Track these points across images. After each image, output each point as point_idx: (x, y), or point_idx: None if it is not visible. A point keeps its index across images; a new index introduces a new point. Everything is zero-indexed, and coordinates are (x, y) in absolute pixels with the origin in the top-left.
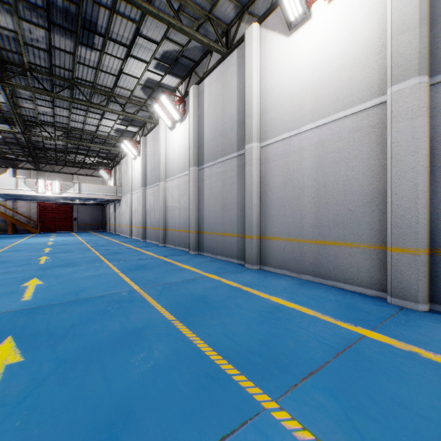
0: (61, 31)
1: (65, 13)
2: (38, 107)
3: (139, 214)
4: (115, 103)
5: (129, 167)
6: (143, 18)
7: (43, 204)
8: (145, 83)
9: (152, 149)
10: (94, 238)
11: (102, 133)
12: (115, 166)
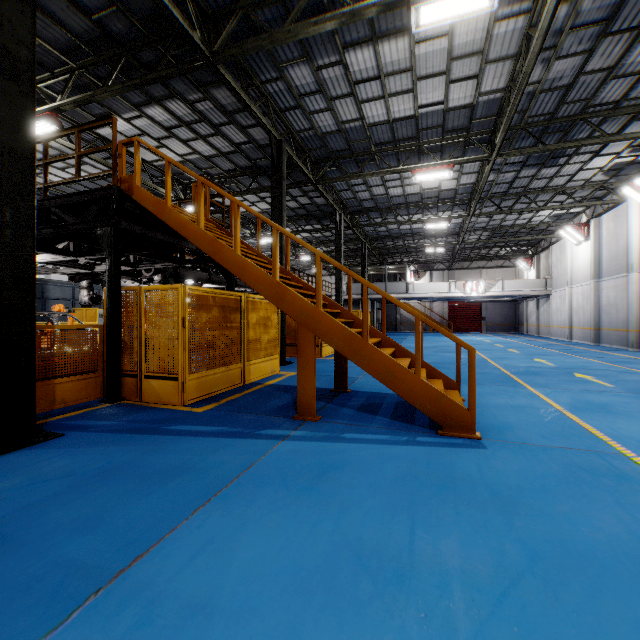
0: (529, 167)
1: (539, 156)
2: (479, 219)
3: (586, 312)
4: (561, 194)
5: (567, 255)
6: (621, 129)
7: (452, 304)
8: (608, 168)
9: (611, 232)
10: (521, 339)
11: (532, 223)
12: (538, 253)
